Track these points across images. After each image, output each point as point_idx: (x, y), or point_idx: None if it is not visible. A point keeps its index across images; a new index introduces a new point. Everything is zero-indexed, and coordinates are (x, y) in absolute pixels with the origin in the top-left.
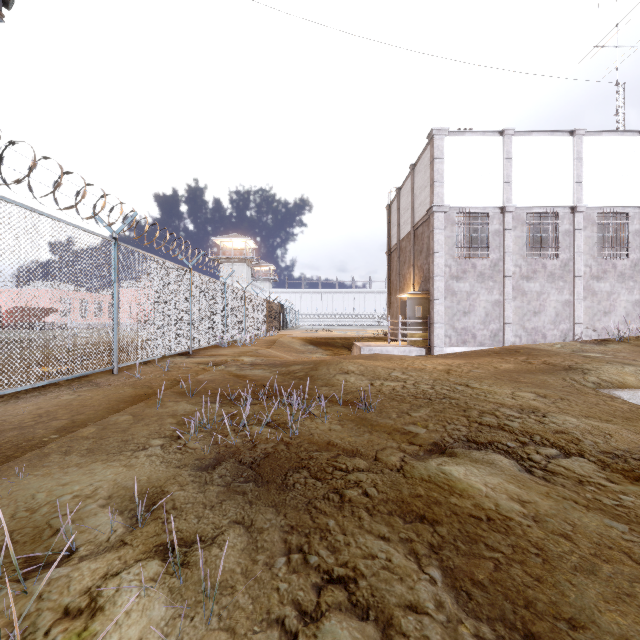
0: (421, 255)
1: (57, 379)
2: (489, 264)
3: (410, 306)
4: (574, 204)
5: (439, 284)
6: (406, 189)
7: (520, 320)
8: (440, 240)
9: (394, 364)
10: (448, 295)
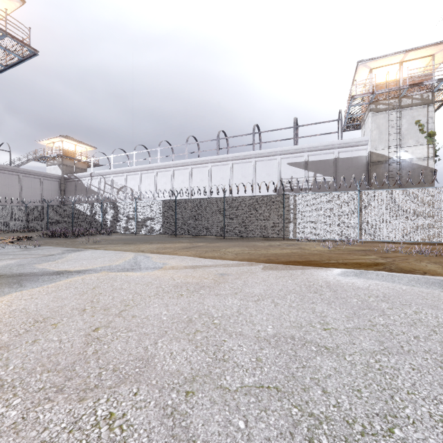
0: None
1: (415, 241)
2: None
3: None
4: None
5: None
6: None
7: None
8: None
9: None
10: None
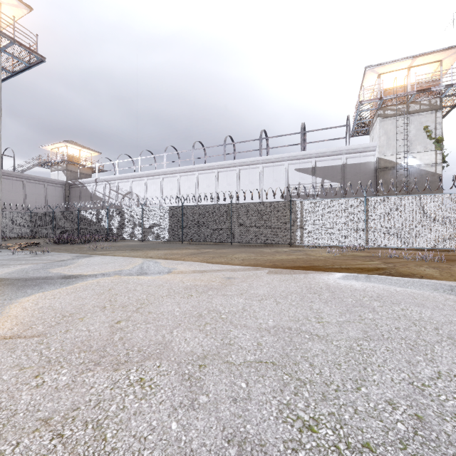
0: None
1: (420, 247)
2: None
3: None
4: None
5: None
6: None
7: None
8: None
9: None
10: None
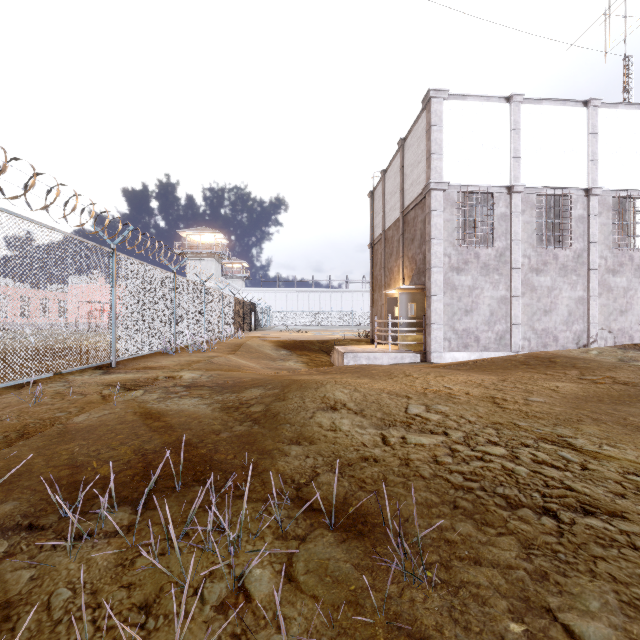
0: (413, 244)
1: None
2: (494, 254)
3: (402, 303)
4: (588, 186)
5: (437, 277)
6: (393, 170)
7: (529, 320)
8: (438, 224)
9: (402, 386)
10: (447, 290)
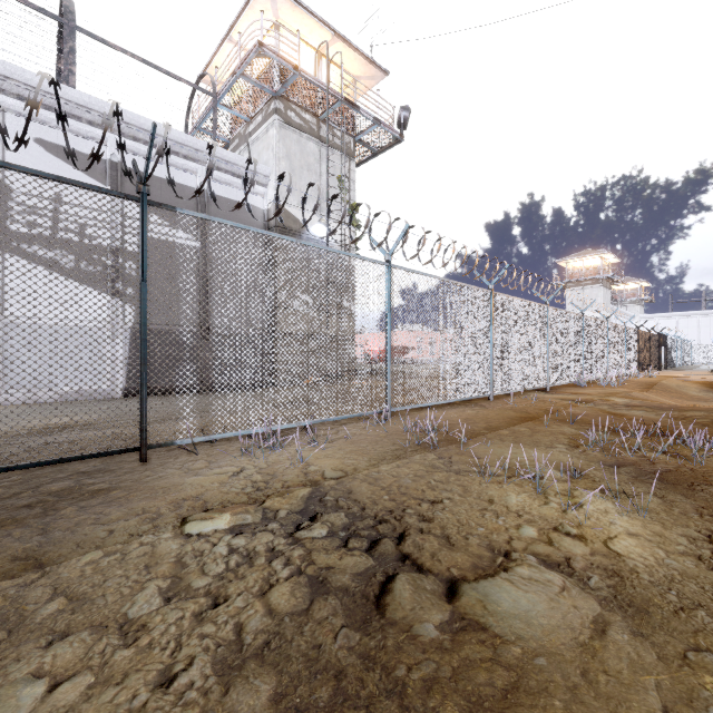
0: None
1: (459, 399)
2: None
3: None
4: None
5: None
6: None
7: None
8: None
9: None
10: None
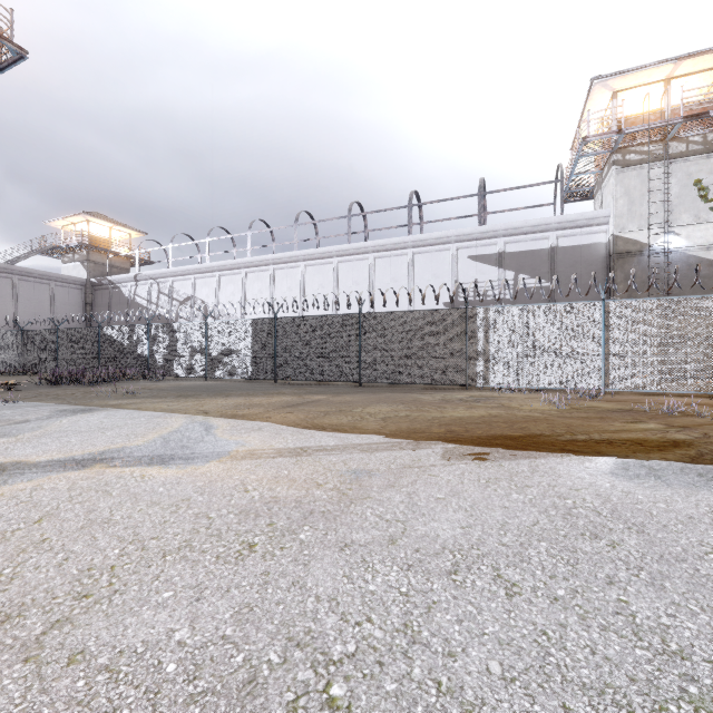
0: None
1: (708, 392)
2: None
3: None
4: None
5: None
6: None
7: None
8: None
9: None
10: None
